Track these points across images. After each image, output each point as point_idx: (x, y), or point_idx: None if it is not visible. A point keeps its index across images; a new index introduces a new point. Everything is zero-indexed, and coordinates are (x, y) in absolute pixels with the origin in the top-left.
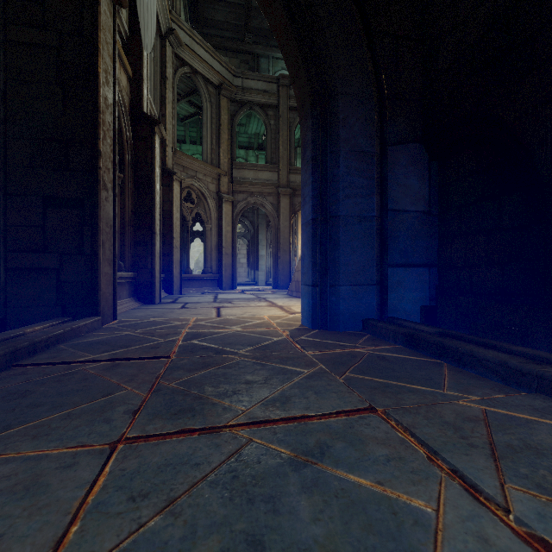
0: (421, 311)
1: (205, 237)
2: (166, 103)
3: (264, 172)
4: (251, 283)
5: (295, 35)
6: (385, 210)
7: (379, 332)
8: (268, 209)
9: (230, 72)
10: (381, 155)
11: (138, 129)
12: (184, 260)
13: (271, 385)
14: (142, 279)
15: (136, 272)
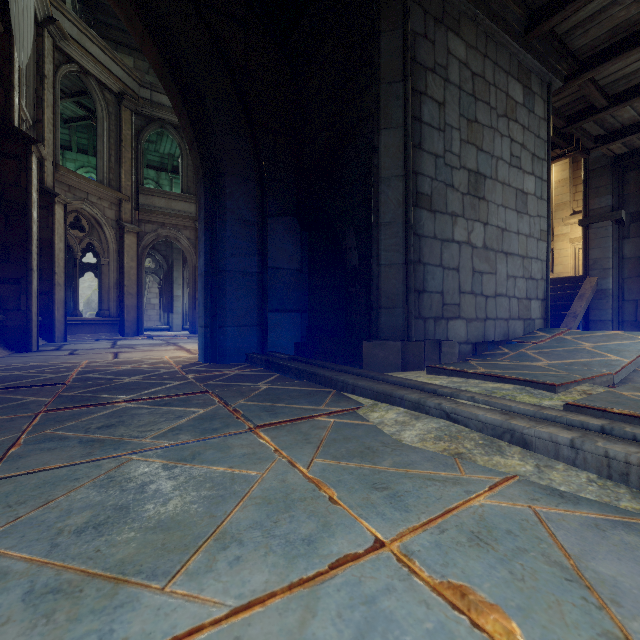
0: (294, 346)
1: (101, 273)
2: (43, 107)
3: (179, 202)
4: (164, 328)
5: (189, 116)
6: (265, 268)
7: (254, 361)
8: (184, 244)
9: (135, 81)
10: (262, 224)
11: (6, 145)
12: (69, 300)
13: (149, 389)
14: (13, 322)
15: (4, 315)
